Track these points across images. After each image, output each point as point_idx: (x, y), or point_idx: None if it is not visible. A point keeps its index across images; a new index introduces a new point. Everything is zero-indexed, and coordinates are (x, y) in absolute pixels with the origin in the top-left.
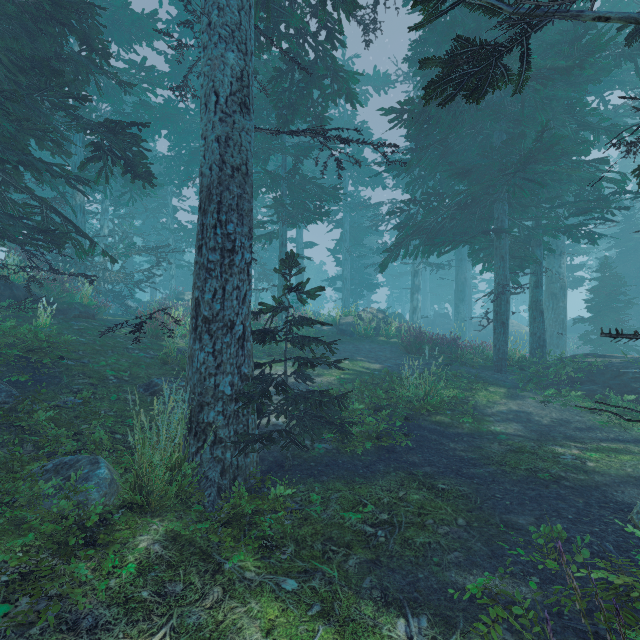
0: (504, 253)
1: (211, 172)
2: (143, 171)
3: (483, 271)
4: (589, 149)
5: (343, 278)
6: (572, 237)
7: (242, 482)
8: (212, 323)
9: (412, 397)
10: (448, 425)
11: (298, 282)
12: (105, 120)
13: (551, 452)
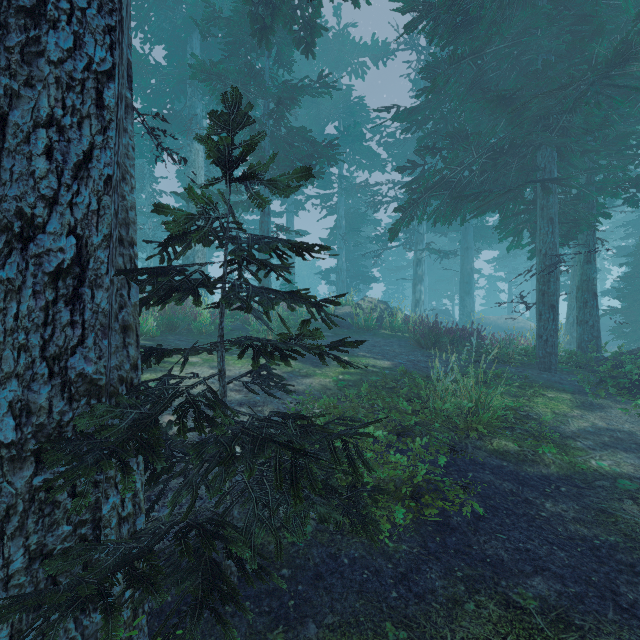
0: (554, 214)
1: None
2: None
3: (511, 248)
4: None
5: (338, 269)
6: (629, 200)
7: None
8: None
9: (452, 410)
10: (518, 458)
11: (251, 167)
12: None
13: None
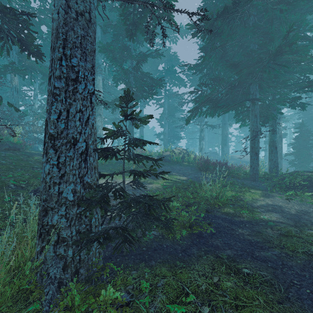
0: (257, 113)
1: (58, 15)
2: (35, 51)
3: (241, 126)
4: (308, 50)
5: (164, 133)
6: (292, 106)
7: (74, 284)
8: (57, 139)
9: (209, 197)
10: (233, 215)
11: (133, 114)
12: (0, 6)
13: (311, 236)
